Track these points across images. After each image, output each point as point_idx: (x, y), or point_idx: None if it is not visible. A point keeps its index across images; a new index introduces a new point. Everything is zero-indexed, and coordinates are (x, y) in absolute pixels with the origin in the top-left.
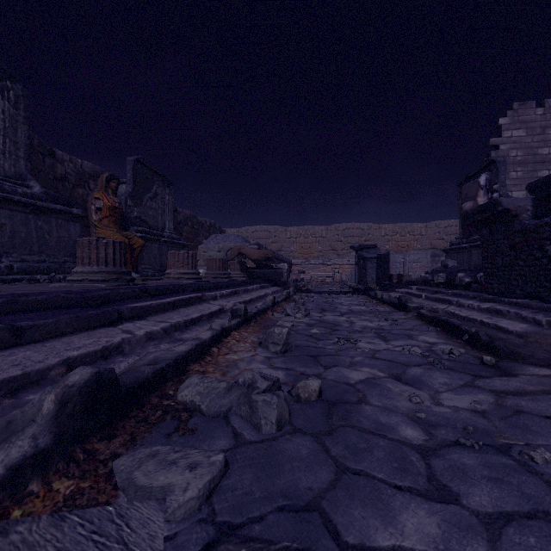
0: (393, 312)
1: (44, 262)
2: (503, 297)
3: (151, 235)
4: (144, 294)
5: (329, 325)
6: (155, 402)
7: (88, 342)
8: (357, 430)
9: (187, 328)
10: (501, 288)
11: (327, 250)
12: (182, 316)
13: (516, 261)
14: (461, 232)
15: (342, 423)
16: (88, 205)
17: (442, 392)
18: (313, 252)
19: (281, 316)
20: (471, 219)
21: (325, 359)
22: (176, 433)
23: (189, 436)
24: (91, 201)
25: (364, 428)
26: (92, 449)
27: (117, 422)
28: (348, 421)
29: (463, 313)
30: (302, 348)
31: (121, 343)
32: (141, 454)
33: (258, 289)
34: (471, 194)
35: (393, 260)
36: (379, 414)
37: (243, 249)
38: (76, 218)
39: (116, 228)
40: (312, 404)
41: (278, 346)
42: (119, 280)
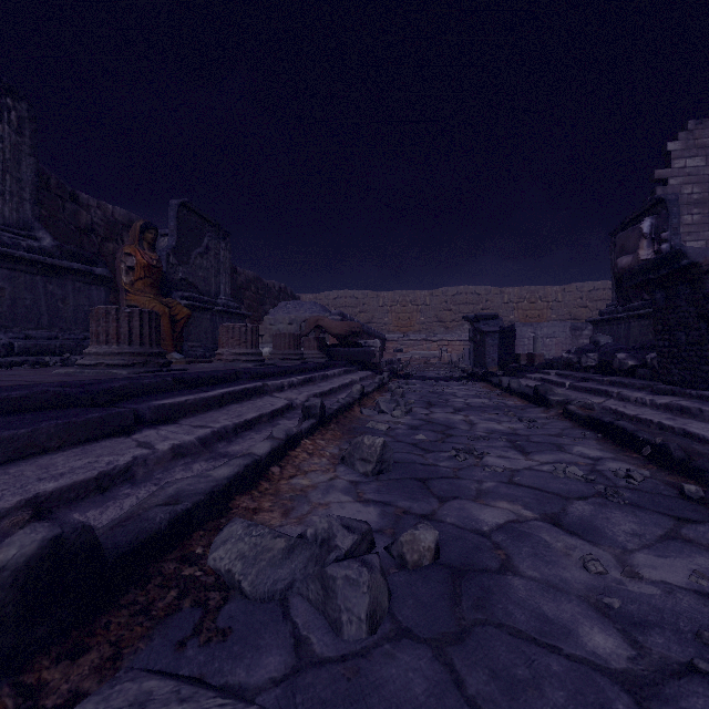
0: (528, 407)
1: (56, 338)
2: (687, 388)
3: (201, 303)
4: (179, 384)
5: (440, 428)
6: (170, 571)
7: (79, 464)
8: (507, 635)
9: (237, 435)
10: (684, 376)
11: (432, 321)
12: (231, 417)
13: (708, 337)
14: (615, 298)
15: (478, 616)
16: (116, 263)
17: (633, 550)
18: (414, 325)
19: (373, 413)
20: (639, 277)
21: (440, 485)
22: (194, 639)
23: (217, 647)
24: (121, 257)
25: (518, 629)
26: (37, 683)
27: (96, 617)
28: (488, 612)
29: (630, 411)
30: (404, 466)
31: (131, 465)
32: (121, 697)
33: (341, 375)
34: (629, 245)
35: (520, 335)
36: (539, 597)
37: (321, 320)
38: (99, 280)
39: (154, 294)
40: (426, 573)
41: (369, 464)
42: (148, 364)
